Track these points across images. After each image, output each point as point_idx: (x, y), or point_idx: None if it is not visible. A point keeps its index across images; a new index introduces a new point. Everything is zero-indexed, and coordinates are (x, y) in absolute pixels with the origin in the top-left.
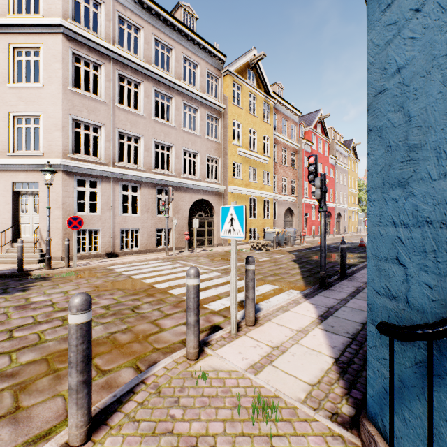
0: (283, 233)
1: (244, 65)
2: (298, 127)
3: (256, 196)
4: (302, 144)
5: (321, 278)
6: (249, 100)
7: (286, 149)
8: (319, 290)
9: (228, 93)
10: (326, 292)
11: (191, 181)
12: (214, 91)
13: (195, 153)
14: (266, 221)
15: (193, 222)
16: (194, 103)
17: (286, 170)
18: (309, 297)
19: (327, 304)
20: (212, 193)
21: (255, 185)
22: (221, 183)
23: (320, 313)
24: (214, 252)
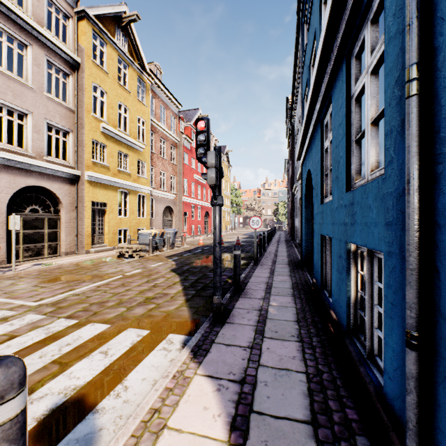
0: (162, 234)
1: (110, 18)
2: (178, 120)
3: (128, 189)
4: (182, 139)
5: (216, 306)
6: (120, 71)
7: (165, 140)
8: (214, 330)
9: (86, 44)
10: (225, 333)
11: (13, 155)
12: (62, 33)
13: (23, 112)
14: (141, 220)
15: (11, 221)
16: (20, 33)
17: (165, 164)
18: (202, 356)
19: (235, 370)
20: (58, 178)
21: (126, 175)
22: (73, 166)
23: (230, 411)
24: (56, 266)
